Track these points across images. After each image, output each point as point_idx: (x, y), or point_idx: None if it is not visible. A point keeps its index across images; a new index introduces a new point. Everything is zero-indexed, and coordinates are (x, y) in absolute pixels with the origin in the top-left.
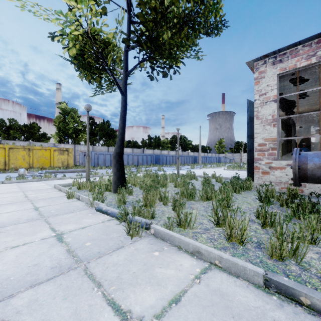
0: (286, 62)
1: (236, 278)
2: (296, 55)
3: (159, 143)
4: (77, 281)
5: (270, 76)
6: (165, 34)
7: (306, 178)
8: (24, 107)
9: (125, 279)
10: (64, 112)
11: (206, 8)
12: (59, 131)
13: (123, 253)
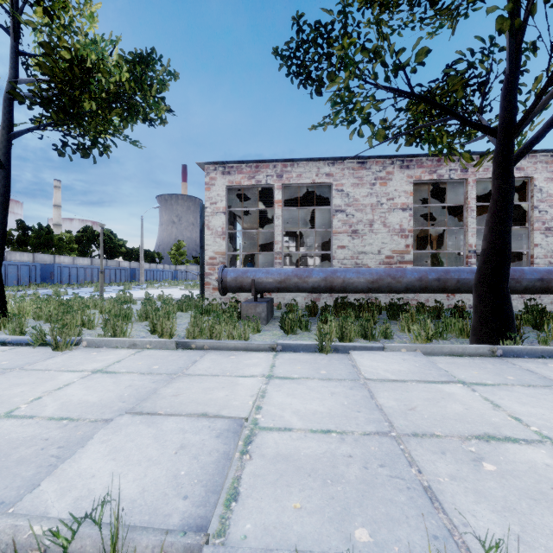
0: (233, 176)
1: (161, 350)
2: (241, 173)
3: (49, 239)
4: (23, 373)
5: (220, 186)
6: (87, 103)
7: (227, 288)
8: None
9: (71, 365)
10: None
11: (146, 100)
12: None
13: (58, 358)
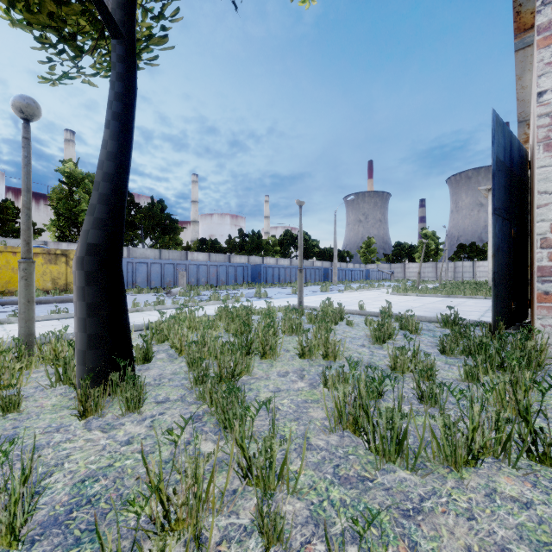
0: None
1: None
2: None
3: (259, 243)
4: None
5: None
6: None
7: None
8: (1, 174)
9: None
10: (70, 180)
11: None
12: (59, 216)
13: None
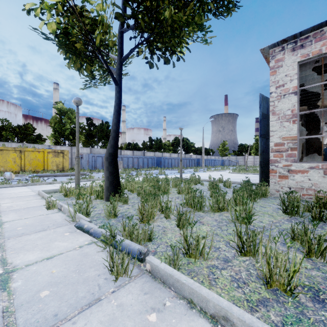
0: (308, 48)
1: None
2: (321, 39)
3: (160, 145)
4: None
5: (288, 65)
6: (167, 11)
7: None
8: (20, 108)
9: None
10: (60, 112)
11: None
12: (55, 132)
13: (97, 316)
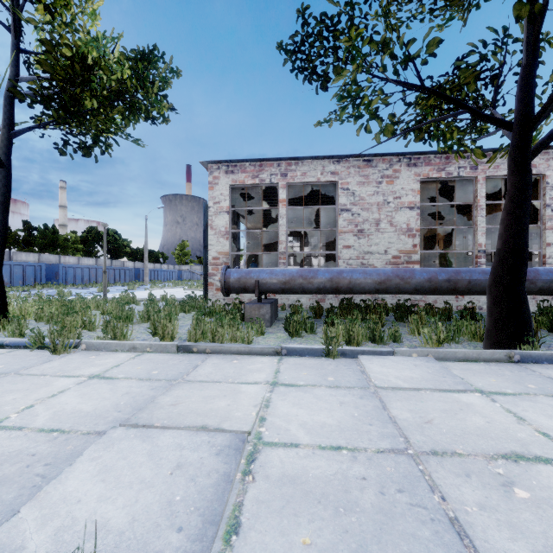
0: (237, 175)
1: (161, 353)
2: (245, 172)
3: (55, 240)
4: (17, 378)
5: (223, 185)
6: (89, 101)
7: (230, 289)
8: None
9: (68, 369)
10: None
11: (148, 98)
12: None
13: (55, 362)
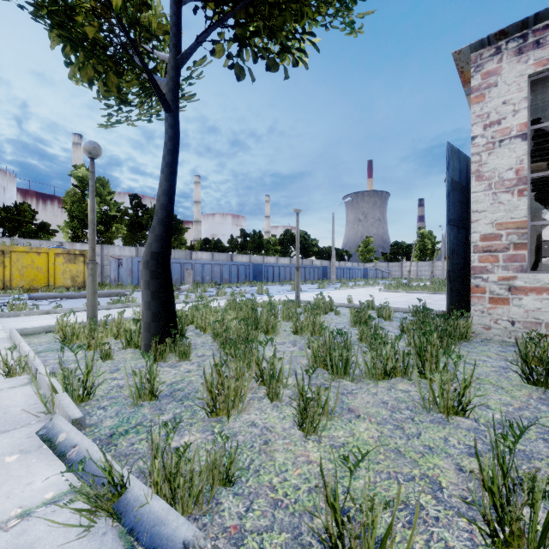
0: None
1: None
2: None
3: (260, 243)
4: None
5: (510, 82)
6: None
7: None
8: (12, 176)
9: None
10: (82, 184)
11: None
12: (73, 218)
13: None
